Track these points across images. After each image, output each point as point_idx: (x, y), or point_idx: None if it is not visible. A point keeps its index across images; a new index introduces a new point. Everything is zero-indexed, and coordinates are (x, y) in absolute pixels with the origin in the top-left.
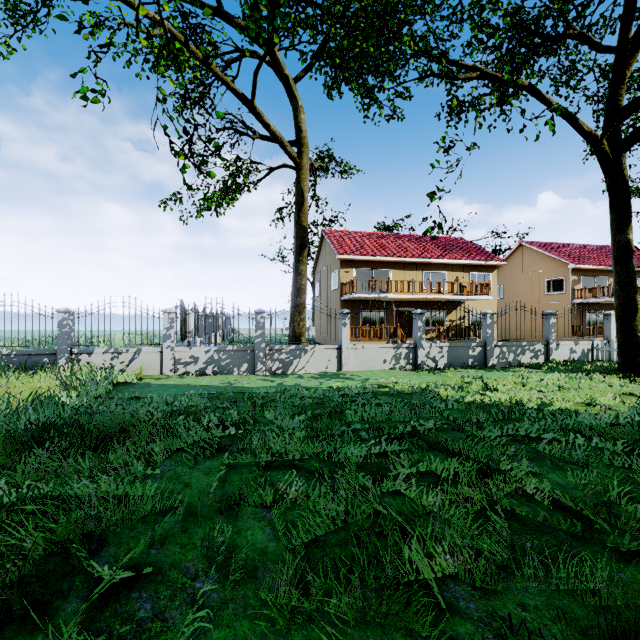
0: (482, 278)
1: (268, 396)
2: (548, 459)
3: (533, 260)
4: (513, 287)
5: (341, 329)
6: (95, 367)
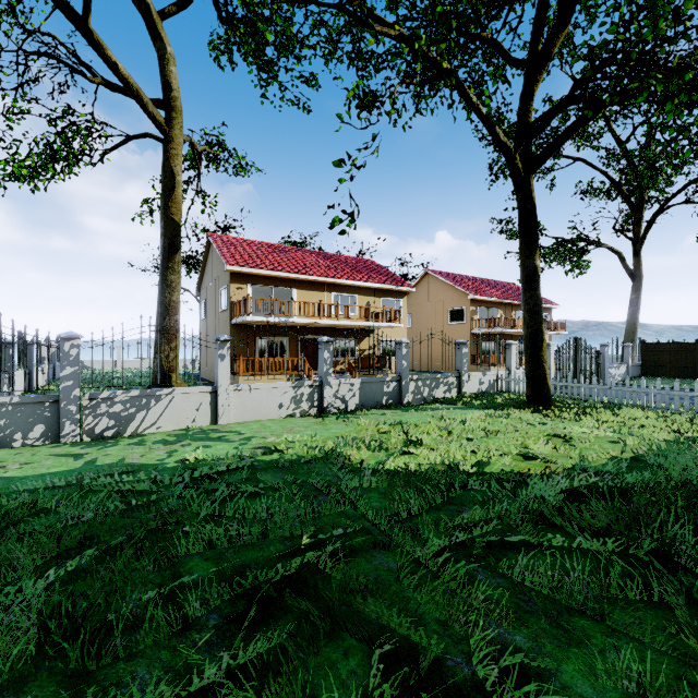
0: (393, 304)
1: (25, 506)
2: (542, 613)
3: (438, 289)
4: (420, 316)
5: (217, 363)
6: None
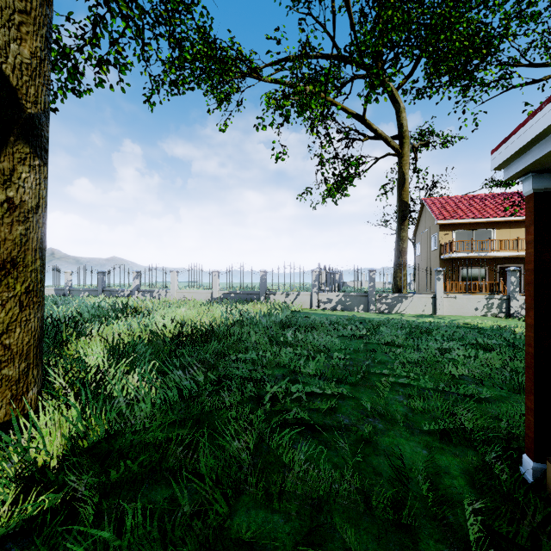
0: None
1: (381, 321)
2: None
3: None
4: None
5: (435, 283)
6: (280, 301)
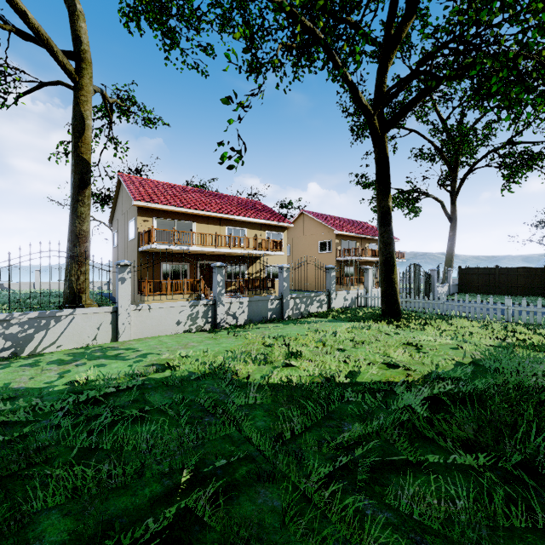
0: (276, 237)
1: None
2: None
3: (311, 226)
4: (297, 246)
5: (117, 286)
6: None
